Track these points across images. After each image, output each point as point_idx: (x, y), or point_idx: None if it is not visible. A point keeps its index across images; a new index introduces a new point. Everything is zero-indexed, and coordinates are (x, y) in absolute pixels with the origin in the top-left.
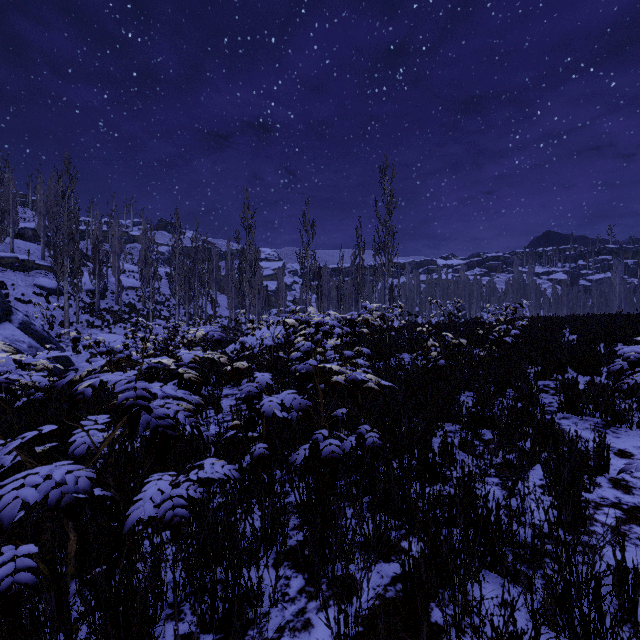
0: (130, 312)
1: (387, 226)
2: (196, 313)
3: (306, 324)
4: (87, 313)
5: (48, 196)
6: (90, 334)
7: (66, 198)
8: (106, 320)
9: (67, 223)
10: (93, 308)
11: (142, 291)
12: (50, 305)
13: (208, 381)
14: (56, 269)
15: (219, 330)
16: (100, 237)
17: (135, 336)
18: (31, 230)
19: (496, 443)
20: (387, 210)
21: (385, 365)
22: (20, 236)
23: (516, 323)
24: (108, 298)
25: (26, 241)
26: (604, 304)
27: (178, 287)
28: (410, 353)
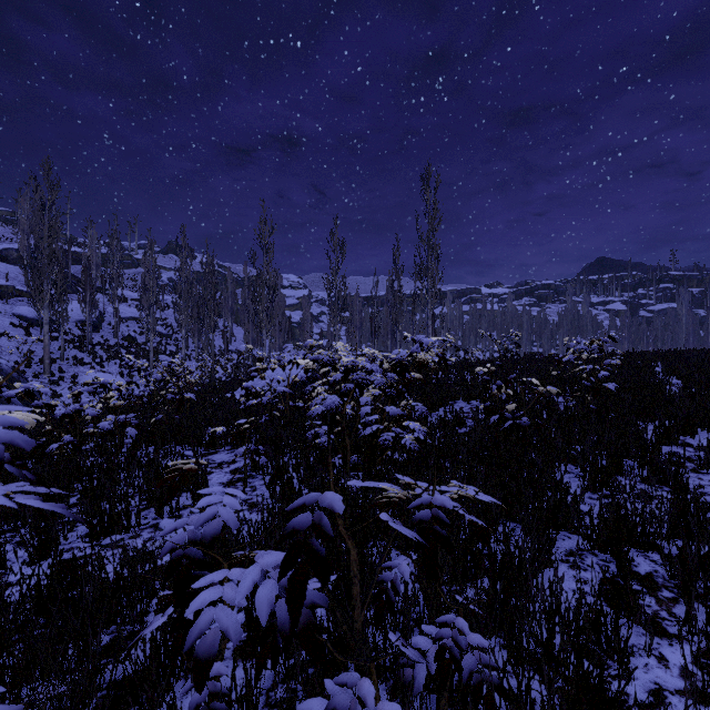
0: (130, 346)
1: (430, 245)
2: (205, 348)
3: (330, 366)
4: (76, 348)
5: (35, 212)
6: (77, 373)
7: (46, 210)
8: (99, 356)
9: (47, 240)
10: (84, 342)
11: (141, 322)
12: (30, 338)
13: (200, 441)
14: (33, 295)
15: (19, 421)
16: (93, 258)
17: (95, 381)
18: (16, 251)
19: (667, 586)
20: (430, 226)
21: (442, 422)
22: (3, 258)
23: (606, 362)
24: (104, 330)
25: (9, 264)
26: (670, 337)
27: (184, 317)
28: (467, 401)
